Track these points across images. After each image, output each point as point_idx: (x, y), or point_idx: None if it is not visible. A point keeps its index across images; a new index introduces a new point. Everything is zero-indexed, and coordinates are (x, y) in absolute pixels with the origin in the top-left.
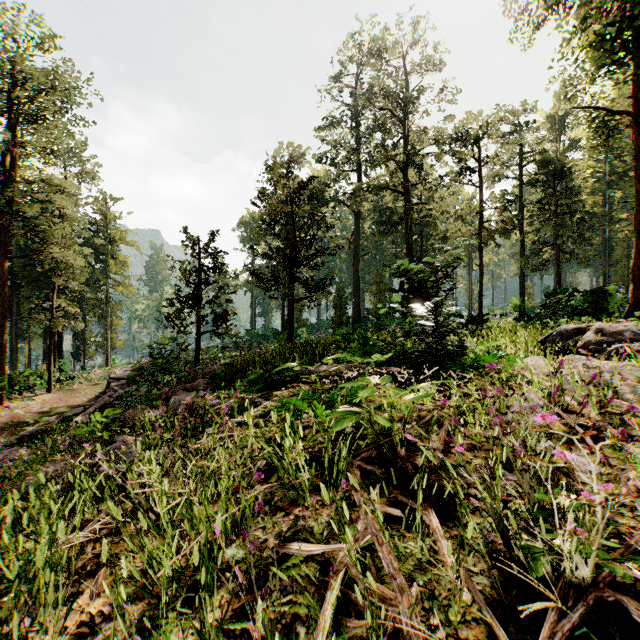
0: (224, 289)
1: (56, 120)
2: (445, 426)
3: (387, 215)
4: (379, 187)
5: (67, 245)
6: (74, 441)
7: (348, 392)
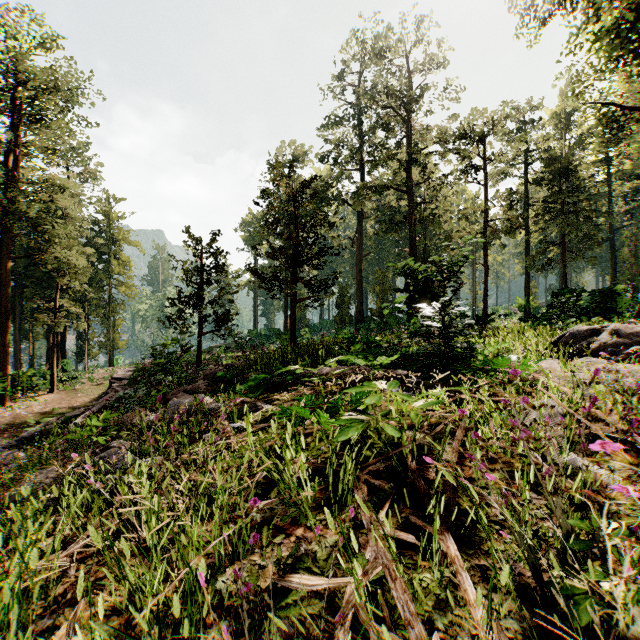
0: (226, 289)
1: (58, 120)
2: (458, 435)
3: (390, 214)
4: (382, 186)
5: (70, 245)
6: (71, 445)
7: (353, 398)
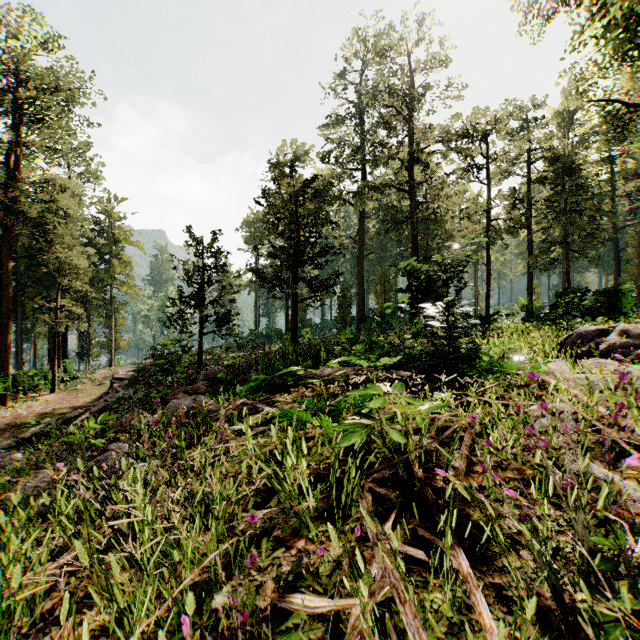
0: (227, 289)
1: (59, 120)
2: (466, 441)
3: (392, 214)
4: (384, 185)
5: (71, 245)
6: (69, 447)
7: (356, 400)
